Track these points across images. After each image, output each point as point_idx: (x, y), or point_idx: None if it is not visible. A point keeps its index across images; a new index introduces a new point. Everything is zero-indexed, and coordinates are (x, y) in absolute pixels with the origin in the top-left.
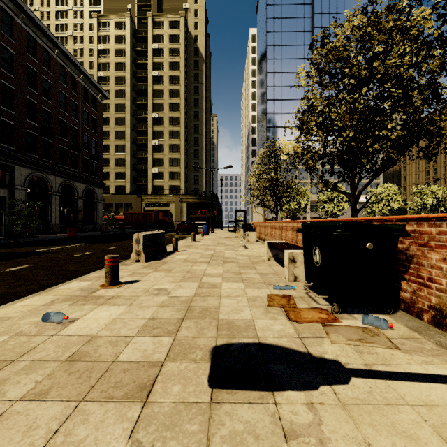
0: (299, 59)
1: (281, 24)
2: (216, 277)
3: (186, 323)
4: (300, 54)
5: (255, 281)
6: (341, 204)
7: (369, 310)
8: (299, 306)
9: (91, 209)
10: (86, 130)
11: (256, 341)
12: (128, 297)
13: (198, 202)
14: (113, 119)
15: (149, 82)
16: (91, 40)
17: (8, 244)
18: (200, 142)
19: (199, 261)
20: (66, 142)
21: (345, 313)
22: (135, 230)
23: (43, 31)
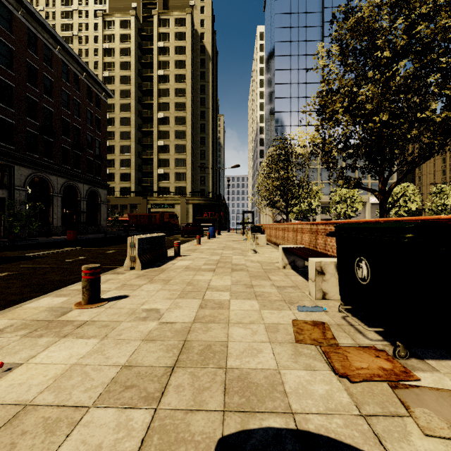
0: (308, 55)
1: (290, 19)
2: (222, 291)
3: (178, 375)
4: (310, 50)
5: (273, 298)
6: (355, 205)
7: (447, 351)
8: (341, 343)
9: (95, 211)
10: (90, 129)
11: (291, 423)
12: (105, 322)
13: (205, 203)
14: (118, 119)
15: (154, 81)
16: (96, 39)
17: (2, 247)
18: (207, 142)
19: (203, 269)
20: (68, 141)
21: (414, 358)
22: (140, 232)
23: (44, 27)
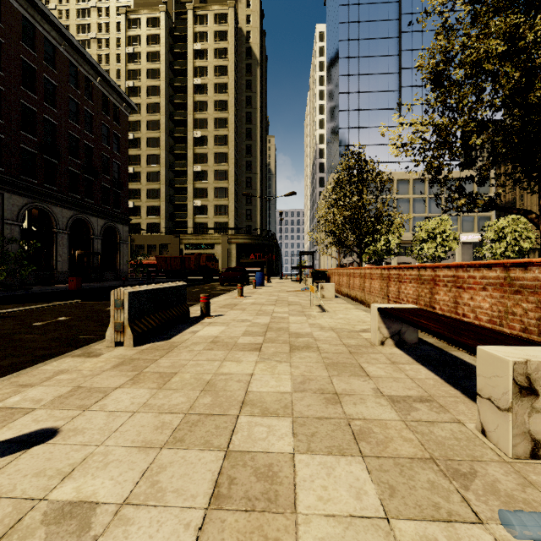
0: (381, 56)
1: (358, 11)
2: (275, 417)
3: None
4: (383, 49)
5: (400, 450)
6: (448, 243)
7: None
8: None
9: (113, 252)
10: (106, 149)
11: None
12: None
13: (251, 243)
14: (145, 139)
15: (189, 92)
16: (118, 42)
17: None
18: (254, 167)
19: (241, 345)
20: (77, 163)
21: None
22: (170, 278)
23: (44, 15)
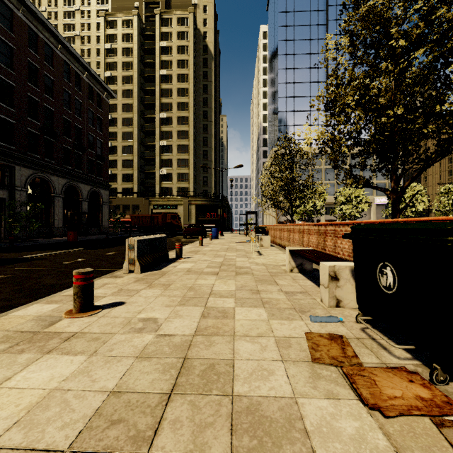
0: (312, 53)
1: (294, 17)
2: (226, 298)
3: (175, 406)
4: (314, 48)
5: (281, 306)
6: (361, 205)
7: None
8: (365, 363)
9: (97, 212)
10: (91, 129)
11: None
12: (96, 335)
13: (207, 204)
14: (120, 119)
15: (156, 81)
16: (98, 39)
17: (1, 249)
18: (209, 143)
19: (205, 272)
20: (69, 141)
21: None
22: (142, 233)
23: (45, 25)
